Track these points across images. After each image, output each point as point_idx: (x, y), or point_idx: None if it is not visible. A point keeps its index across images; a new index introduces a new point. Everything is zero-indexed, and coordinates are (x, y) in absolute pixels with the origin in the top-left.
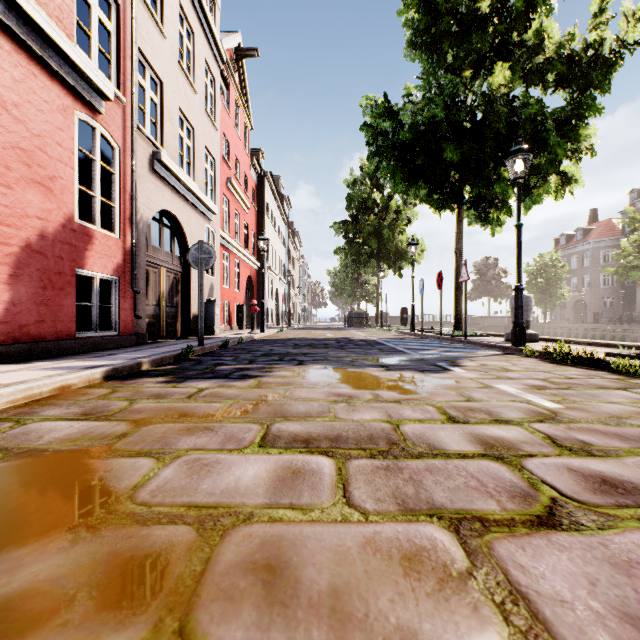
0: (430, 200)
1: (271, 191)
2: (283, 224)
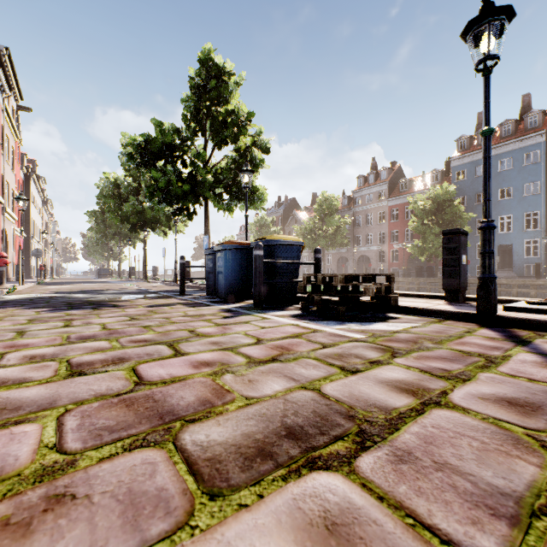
0: (131, 230)
1: (34, 182)
2: (40, 200)
